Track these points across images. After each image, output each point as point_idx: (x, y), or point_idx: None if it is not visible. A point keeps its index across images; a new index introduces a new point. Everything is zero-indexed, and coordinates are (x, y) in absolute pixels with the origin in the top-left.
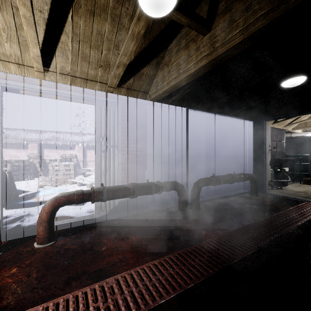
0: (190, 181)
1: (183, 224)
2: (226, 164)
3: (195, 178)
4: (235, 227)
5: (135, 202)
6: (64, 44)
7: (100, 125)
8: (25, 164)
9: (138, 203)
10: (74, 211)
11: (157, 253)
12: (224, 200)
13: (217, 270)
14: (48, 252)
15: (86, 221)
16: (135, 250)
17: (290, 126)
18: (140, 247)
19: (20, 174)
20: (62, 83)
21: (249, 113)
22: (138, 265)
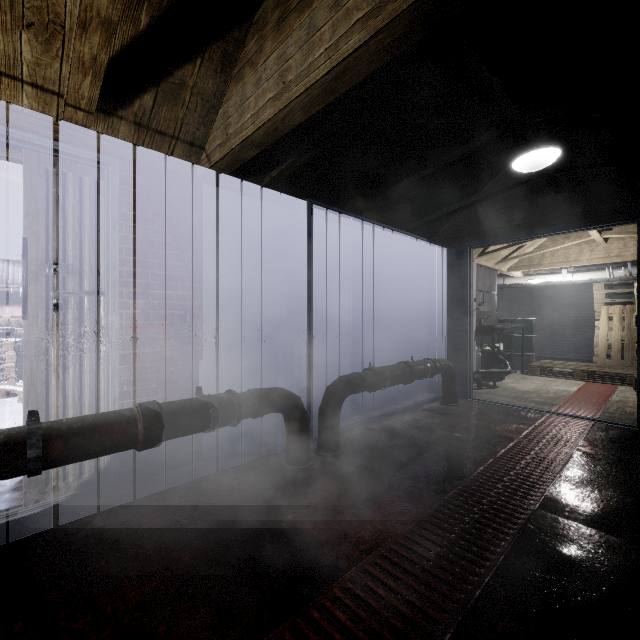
0: (317, 381)
1: (299, 509)
2: (395, 339)
3: (328, 374)
4: (427, 502)
5: (168, 450)
6: None
7: (45, 226)
8: None
9: (175, 453)
10: None
11: None
12: (393, 422)
13: None
14: None
15: None
16: None
17: (506, 263)
18: (149, 632)
19: None
20: None
21: (438, 230)
22: None
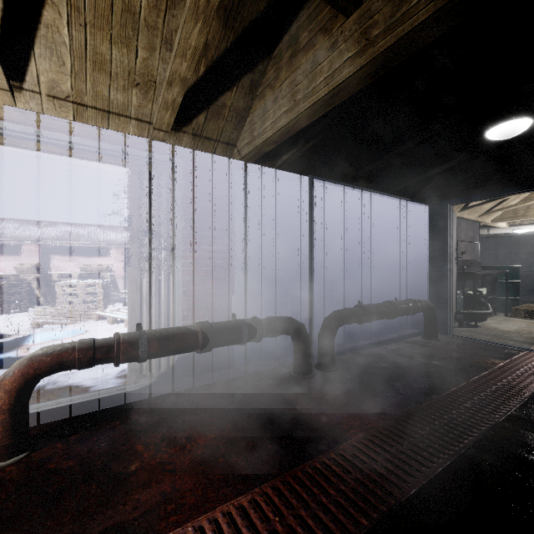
0: (317, 314)
1: (304, 403)
2: (381, 283)
3: (325, 309)
4: (404, 408)
5: (211, 357)
6: (52, 31)
7: (140, 207)
8: (10, 283)
9: (216, 360)
10: (92, 376)
11: (247, 477)
12: (379, 350)
13: (377, 517)
14: (5, 482)
15: (107, 400)
16: (202, 469)
17: (489, 215)
18: (213, 460)
19: (0, 302)
20: (51, 116)
21: (421, 190)
22: (204, 509)
